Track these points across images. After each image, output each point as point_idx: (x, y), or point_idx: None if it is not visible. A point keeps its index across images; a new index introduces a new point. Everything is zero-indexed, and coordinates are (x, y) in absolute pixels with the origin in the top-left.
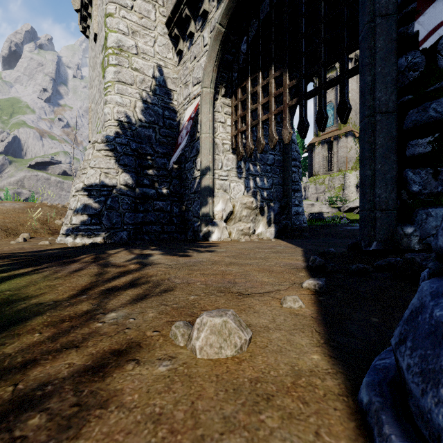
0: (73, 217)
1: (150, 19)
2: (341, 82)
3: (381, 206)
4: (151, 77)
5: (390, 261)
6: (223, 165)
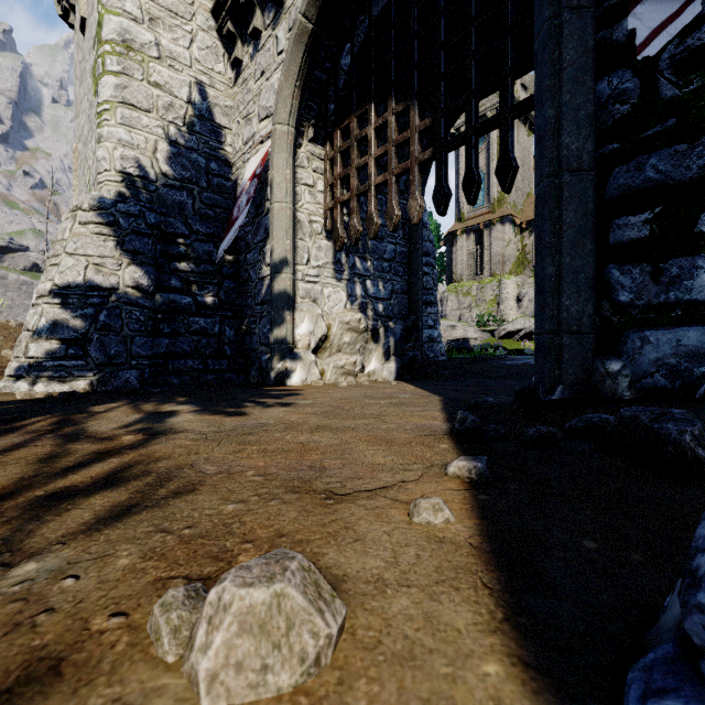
0: (31, 343)
1: (183, 0)
2: (503, 125)
3: (571, 327)
4: (186, 101)
5: (591, 420)
6: (310, 258)
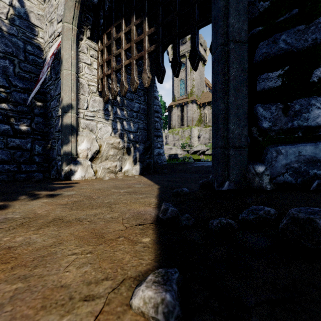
0: None
1: None
2: (192, 31)
3: (235, 143)
4: (8, 4)
5: (258, 212)
6: (89, 106)
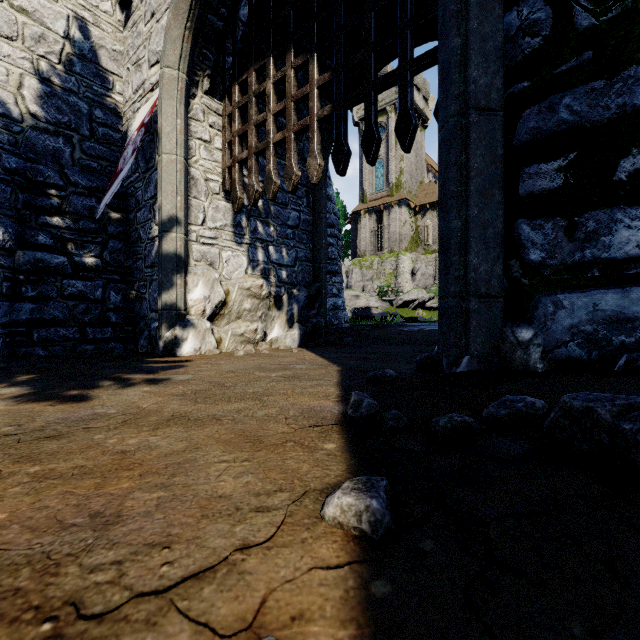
0: None
1: None
2: (402, 80)
3: (479, 289)
4: (63, 35)
5: (514, 405)
6: (207, 218)
